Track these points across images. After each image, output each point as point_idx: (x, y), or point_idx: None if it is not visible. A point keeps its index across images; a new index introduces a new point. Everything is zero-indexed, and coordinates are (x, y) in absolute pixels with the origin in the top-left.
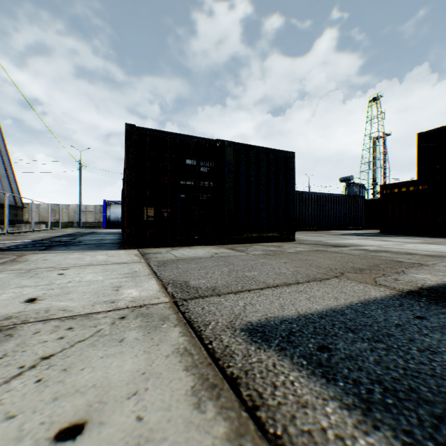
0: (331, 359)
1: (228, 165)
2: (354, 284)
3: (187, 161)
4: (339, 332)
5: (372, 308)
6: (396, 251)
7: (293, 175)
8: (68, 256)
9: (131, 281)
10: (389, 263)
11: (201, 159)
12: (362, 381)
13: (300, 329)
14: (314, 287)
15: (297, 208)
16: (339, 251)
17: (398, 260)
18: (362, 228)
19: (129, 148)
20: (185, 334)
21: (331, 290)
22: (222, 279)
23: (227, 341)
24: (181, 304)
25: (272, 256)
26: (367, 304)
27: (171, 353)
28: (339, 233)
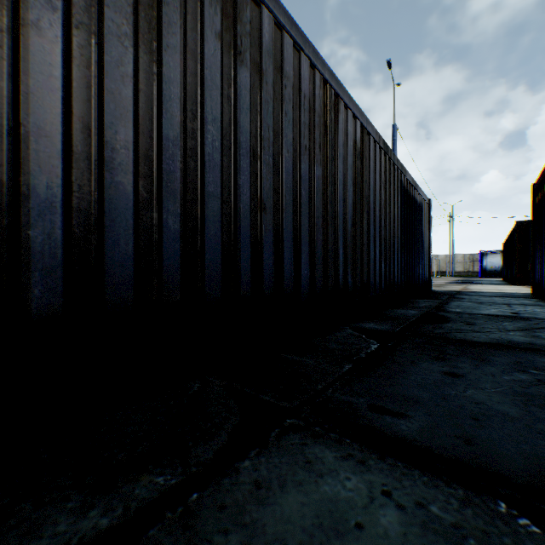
0: None
1: None
2: None
3: None
4: None
5: None
6: None
7: None
8: (487, 285)
9: (522, 289)
10: None
11: None
12: None
13: None
14: None
15: None
16: None
17: None
18: None
19: (517, 233)
20: None
21: None
22: None
23: None
24: None
25: None
26: None
27: None
28: None
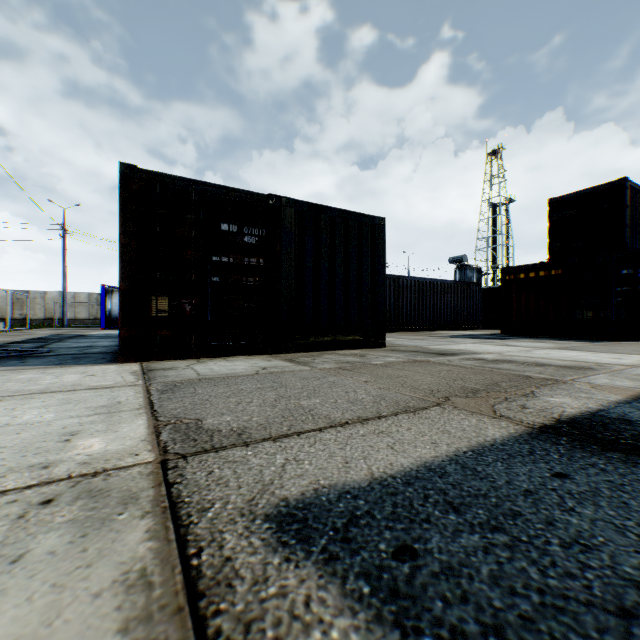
0: (415, 577)
1: (287, 234)
2: (464, 417)
3: (223, 226)
4: (435, 513)
5: (489, 460)
6: (523, 361)
7: (383, 252)
8: (15, 376)
9: (102, 422)
10: (514, 379)
11: (244, 224)
12: (468, 630)
13: (370, 511)
14: (404, 424)
15: (391, 299)
16: (445, 361)
17: (527, 374)
18: (478, 328)
19: (128, 202)
20: (155, 533)
21: (428, 429)
22: (261, 412)
23: (231, 547)
24: (174, 465)
25: (348, 372)
26: (482, 453)
27: (108, 586)
28: (448, 335)
